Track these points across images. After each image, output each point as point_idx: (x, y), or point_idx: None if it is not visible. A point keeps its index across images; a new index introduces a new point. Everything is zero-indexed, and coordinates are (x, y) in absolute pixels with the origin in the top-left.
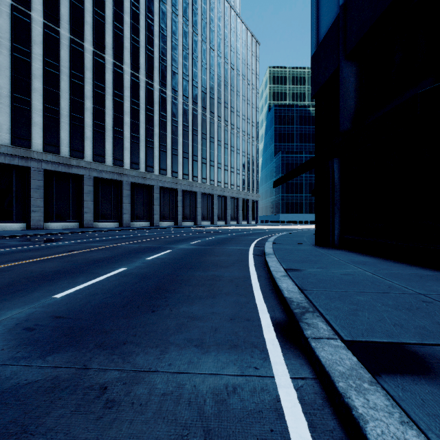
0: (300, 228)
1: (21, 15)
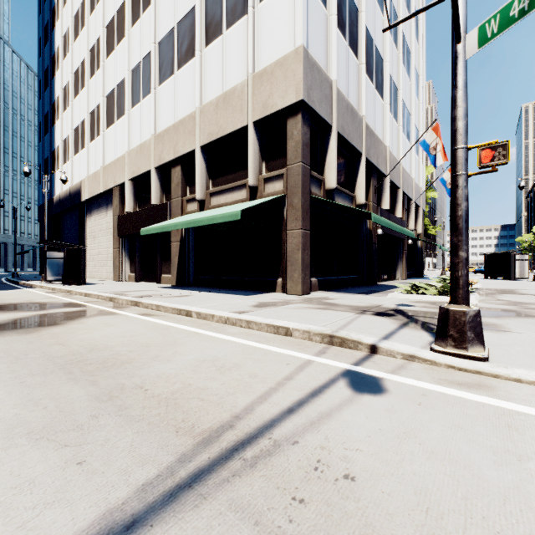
0: None
1: None
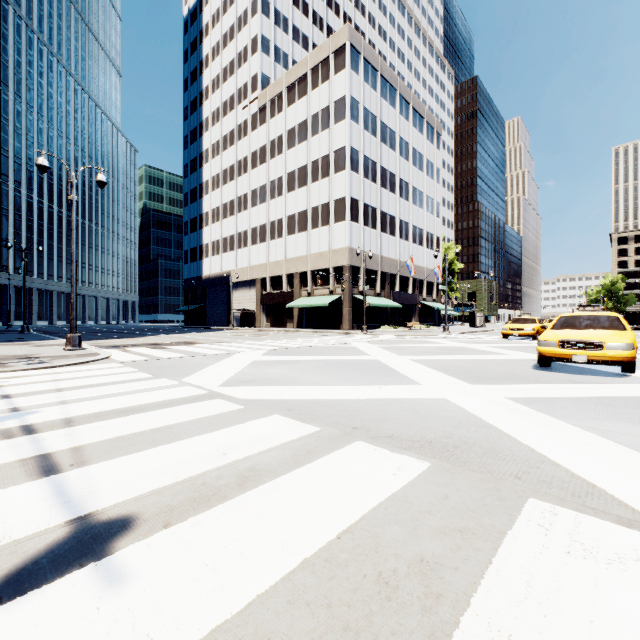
0: None
1: None
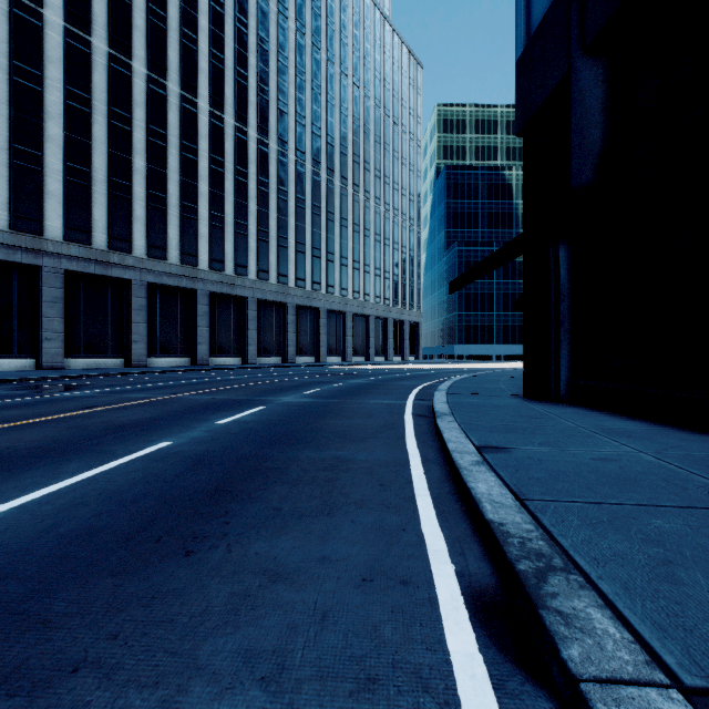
0: (490, 368)
1: (27, 14)
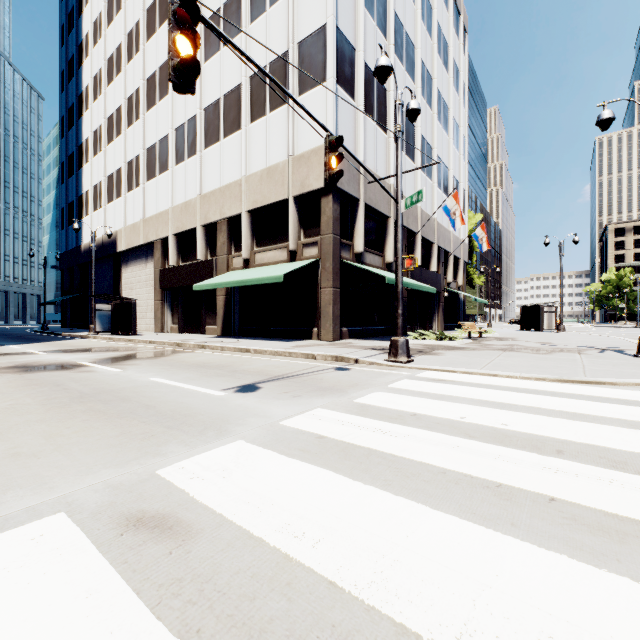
0: None
1: None
